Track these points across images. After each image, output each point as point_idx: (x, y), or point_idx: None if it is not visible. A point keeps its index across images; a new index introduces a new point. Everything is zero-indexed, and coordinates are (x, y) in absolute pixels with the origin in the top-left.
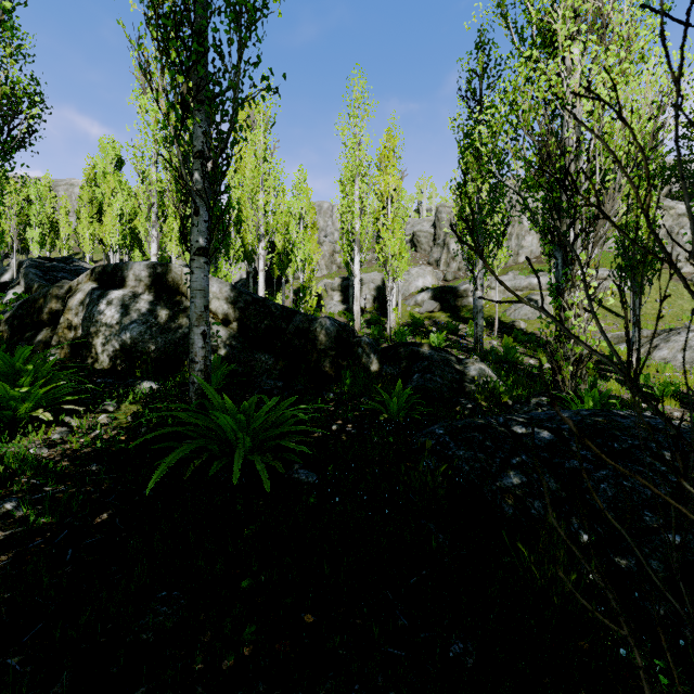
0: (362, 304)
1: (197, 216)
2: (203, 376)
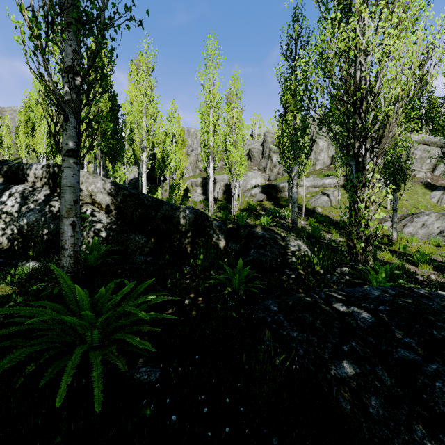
0: (216, 195)
1: (67, 122)
2: (72, 261)
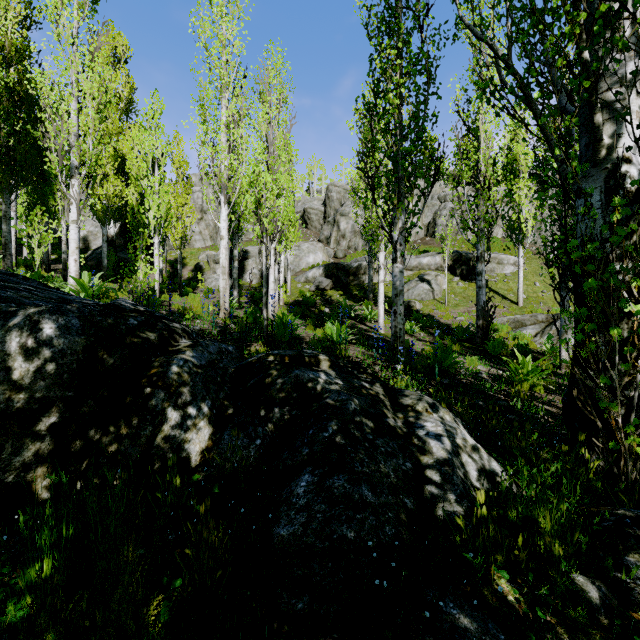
0: (248, 279)
1: None
2: None
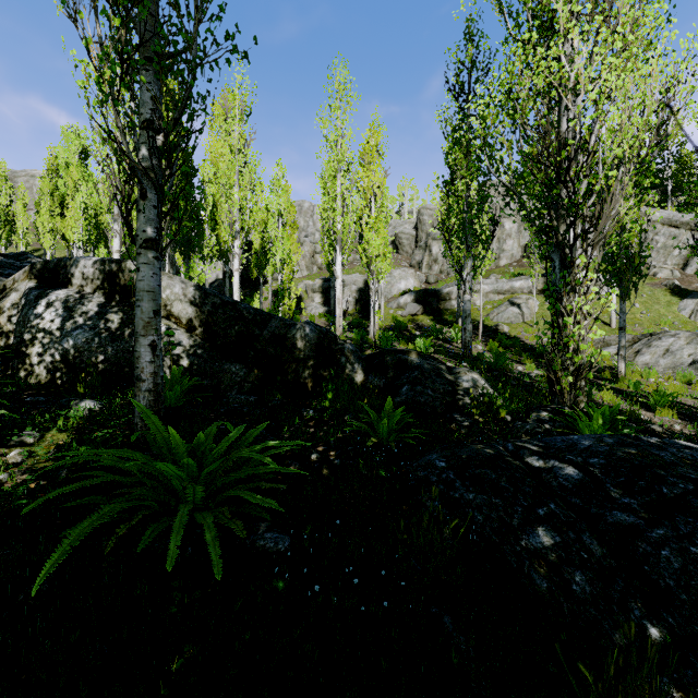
0: (344, 306)
1: (144, 200)
2: (151, 397)
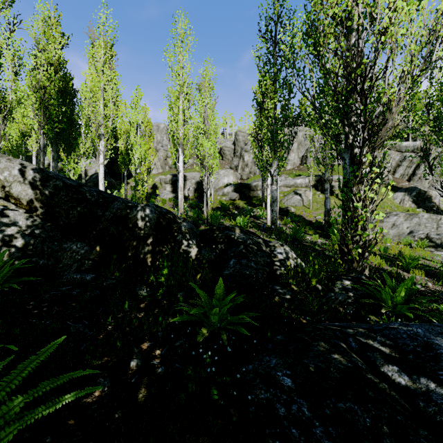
0: (186, 193)
1: None
2: None
